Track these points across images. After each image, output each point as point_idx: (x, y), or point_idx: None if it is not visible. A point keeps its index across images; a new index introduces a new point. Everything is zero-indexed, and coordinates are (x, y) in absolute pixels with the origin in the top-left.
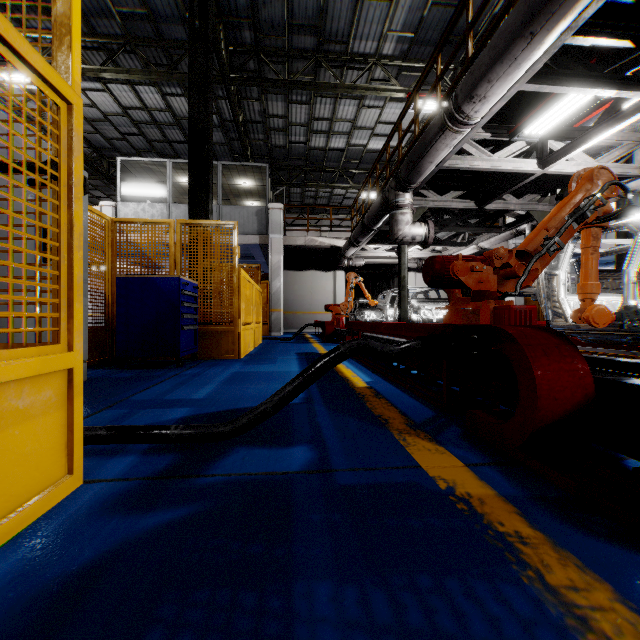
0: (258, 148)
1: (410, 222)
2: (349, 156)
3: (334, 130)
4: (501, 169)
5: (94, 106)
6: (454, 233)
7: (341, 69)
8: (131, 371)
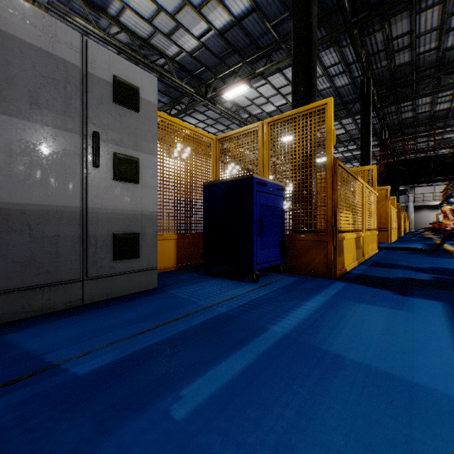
0: None
1: None
2: None
3: None
4: None
5: None
6: None
7: None
8: None
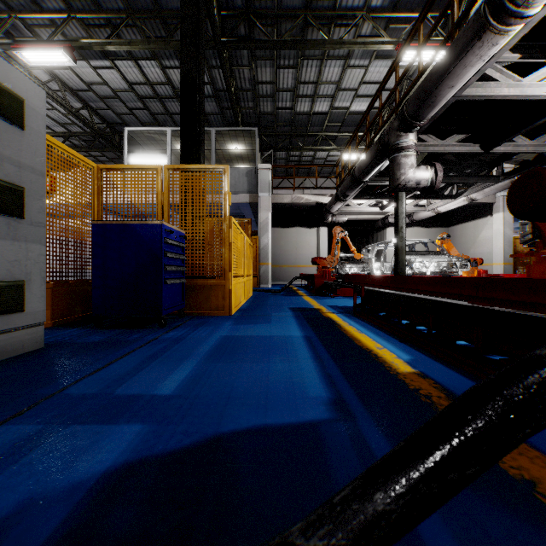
0: (248, 116)
1: (414, 165)
2: (332, 119)
3: (319, 94)
4: (532, 95)
5: (105, 83)
6: (442, 186)
7: (328, 28)
8: (106, 332)
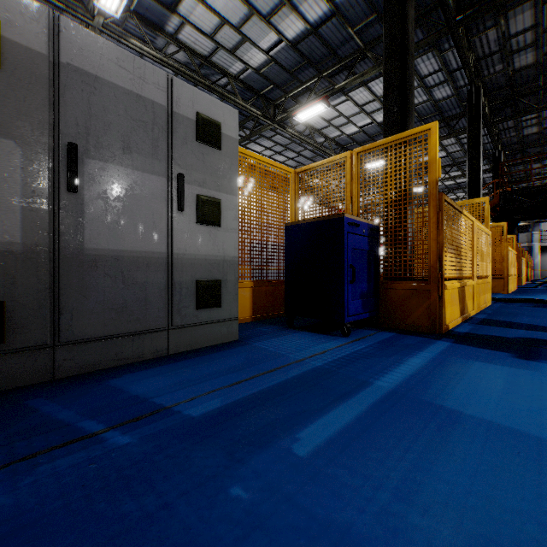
0: None
1: None
2: None
3: None
4: None
5: None
6: None
7: None
8: None
